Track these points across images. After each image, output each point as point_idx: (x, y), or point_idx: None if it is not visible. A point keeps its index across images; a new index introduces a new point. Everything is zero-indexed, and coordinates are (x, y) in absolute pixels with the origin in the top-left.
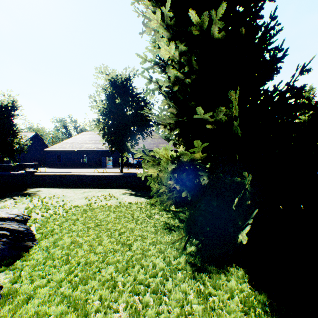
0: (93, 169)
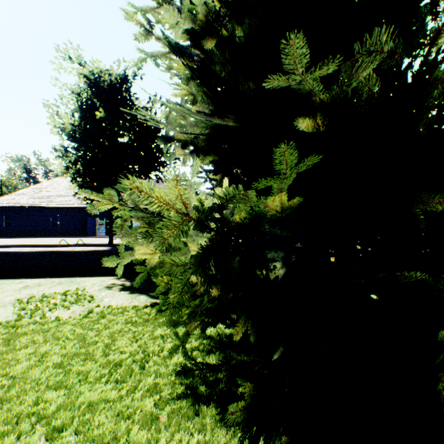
0: (70, 239)
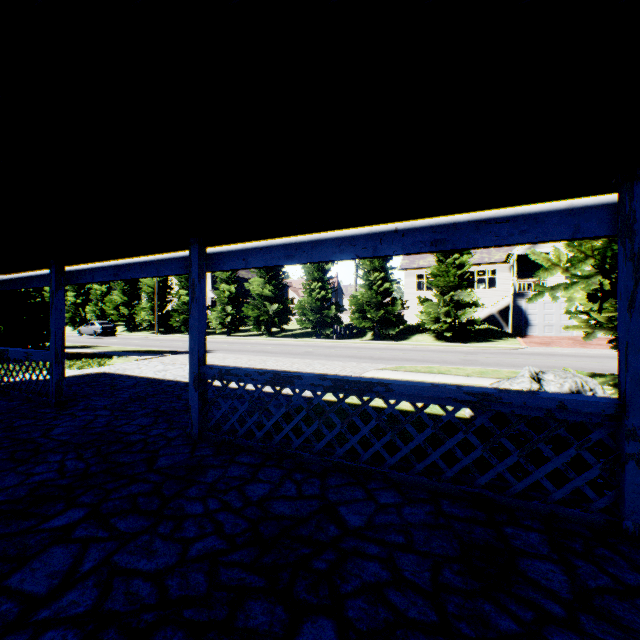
0: None
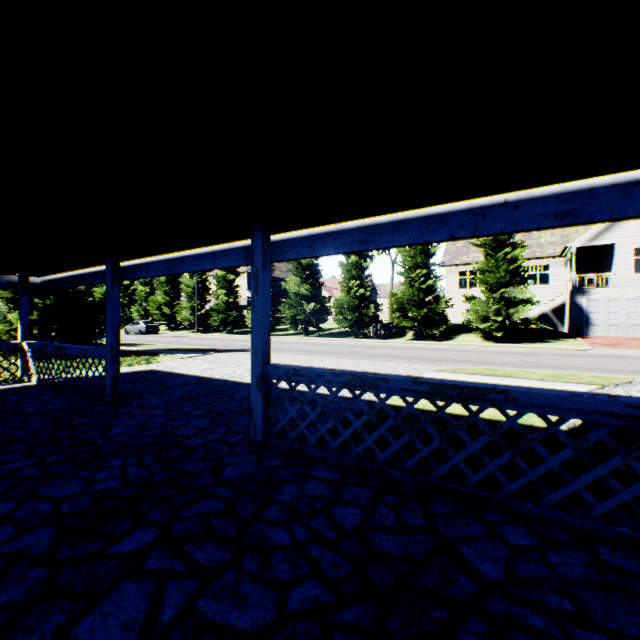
0: None
